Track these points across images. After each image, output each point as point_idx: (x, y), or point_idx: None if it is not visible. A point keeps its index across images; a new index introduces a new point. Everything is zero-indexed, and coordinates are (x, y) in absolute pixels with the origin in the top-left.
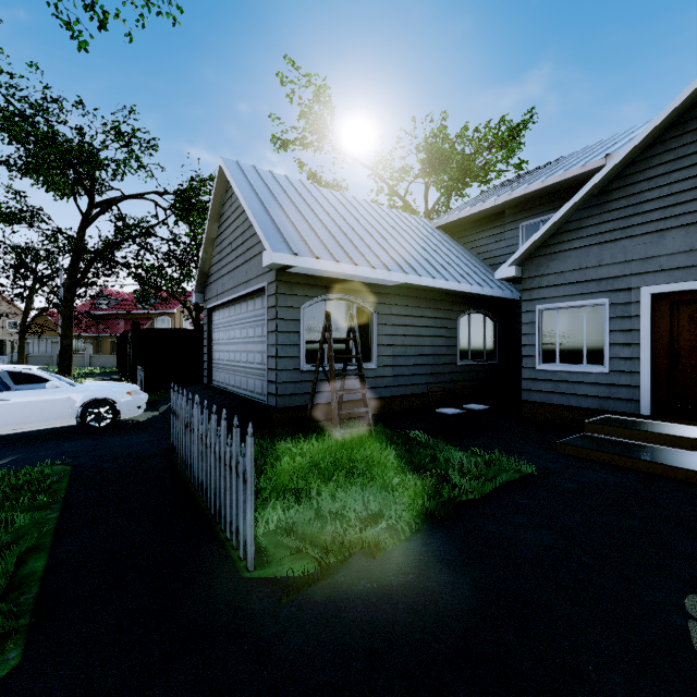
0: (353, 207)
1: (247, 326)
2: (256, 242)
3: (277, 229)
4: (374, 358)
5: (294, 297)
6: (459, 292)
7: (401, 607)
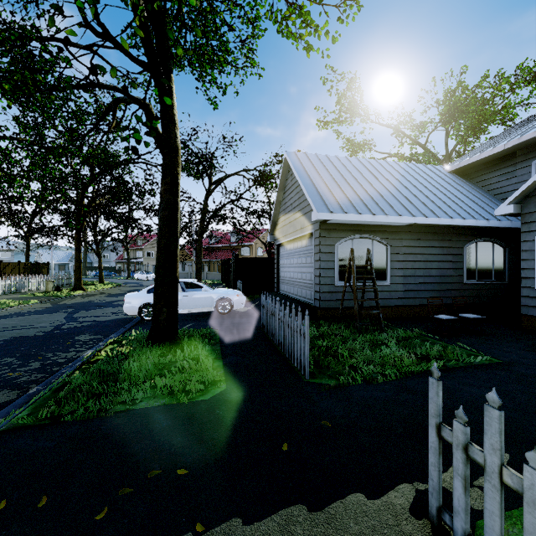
0: (375, 168)
1: (301, 256)
2: (307, 204)
3: (320, 196)
4: (388, 278)
5: (331, 239)
6: (464, 226)
7: (380, 402)
